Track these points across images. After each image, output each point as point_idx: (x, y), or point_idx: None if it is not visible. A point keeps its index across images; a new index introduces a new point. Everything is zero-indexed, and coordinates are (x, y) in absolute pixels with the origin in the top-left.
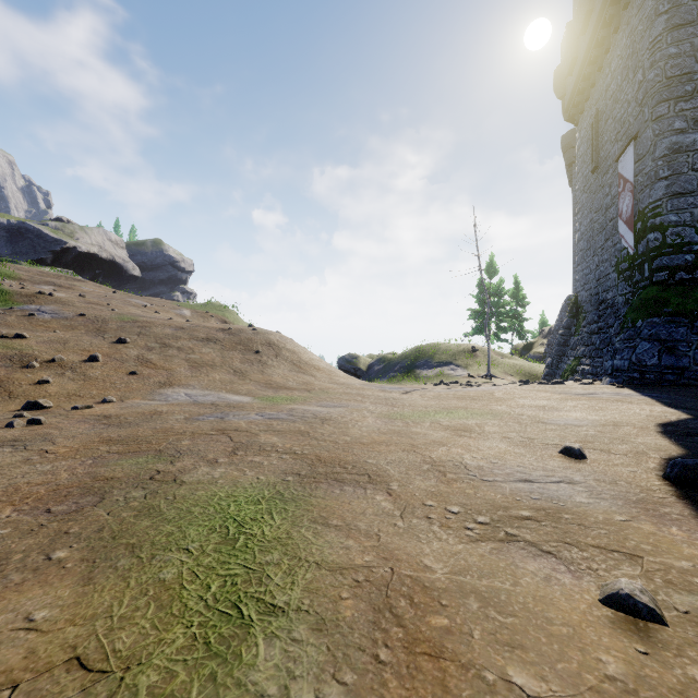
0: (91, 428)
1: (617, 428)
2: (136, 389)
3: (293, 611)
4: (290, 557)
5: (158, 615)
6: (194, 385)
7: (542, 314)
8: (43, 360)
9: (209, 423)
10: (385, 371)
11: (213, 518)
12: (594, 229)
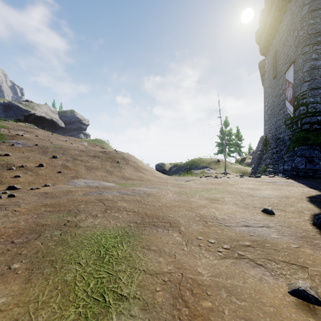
0: (38, 198)
1: (288, 199)
2: (61, 180)
3: (132, 298)
4: (131, 267)
5: (62, 301)
6: (88, 178)
7: (249, 144)
8: (17, 166)
9: (94, 196)
10: (177, 170)
11: (93, 246)
12: (274, 105)
